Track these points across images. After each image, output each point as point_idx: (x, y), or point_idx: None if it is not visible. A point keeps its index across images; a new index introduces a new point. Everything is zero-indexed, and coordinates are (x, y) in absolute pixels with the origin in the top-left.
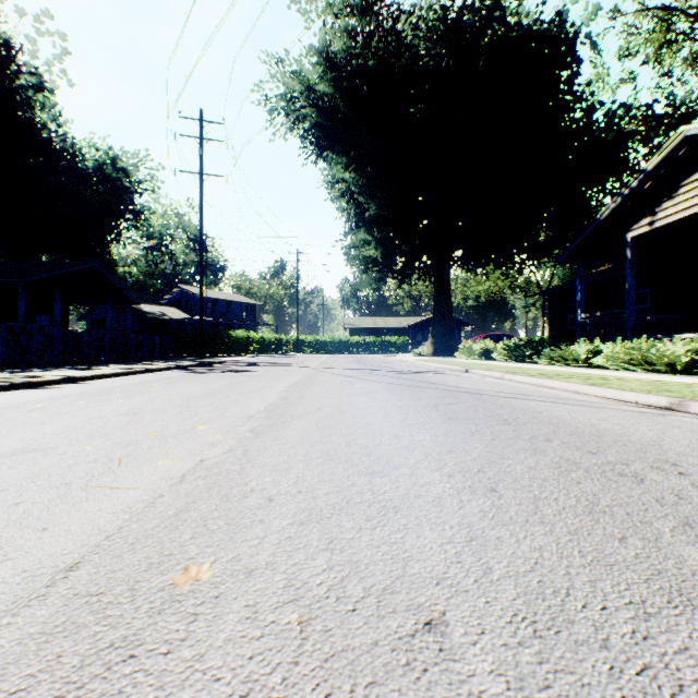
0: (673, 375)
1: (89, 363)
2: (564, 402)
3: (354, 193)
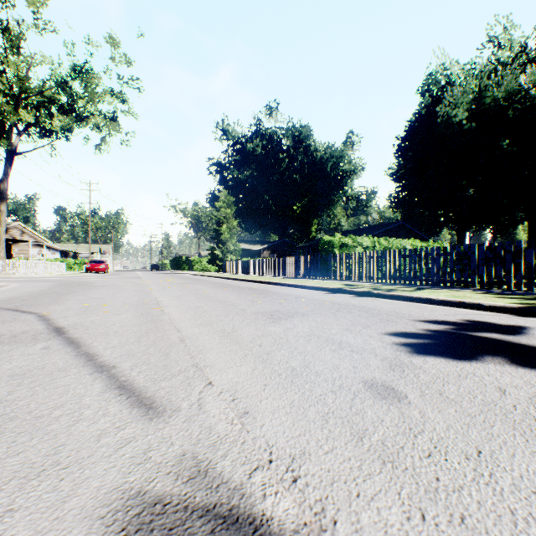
0: None
1: None
2: None
3: None
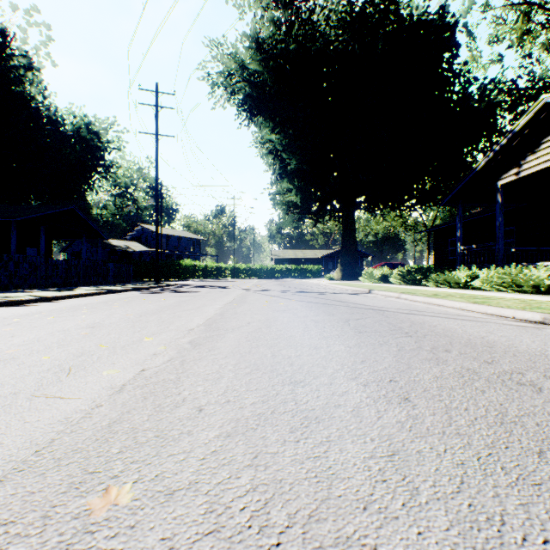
0: (538, 295)
1: (66, 286)
2: (453, 318)
3: (279, 151)
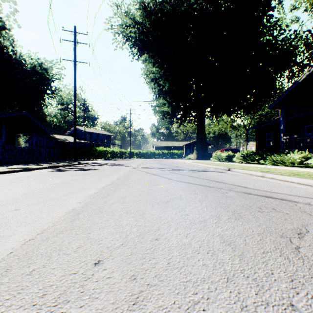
0: None
1: (3, 164)
2: None
3: (158, 79)
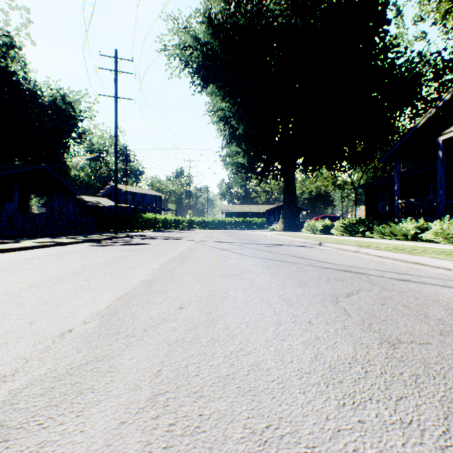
0: None
1: (23, 237)
2: None
3: (229, 118)
